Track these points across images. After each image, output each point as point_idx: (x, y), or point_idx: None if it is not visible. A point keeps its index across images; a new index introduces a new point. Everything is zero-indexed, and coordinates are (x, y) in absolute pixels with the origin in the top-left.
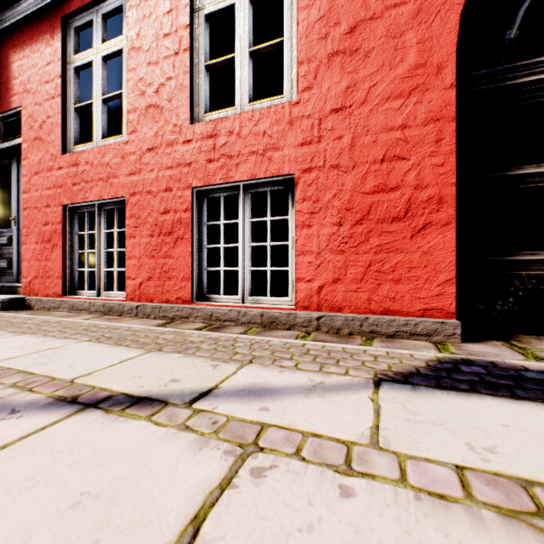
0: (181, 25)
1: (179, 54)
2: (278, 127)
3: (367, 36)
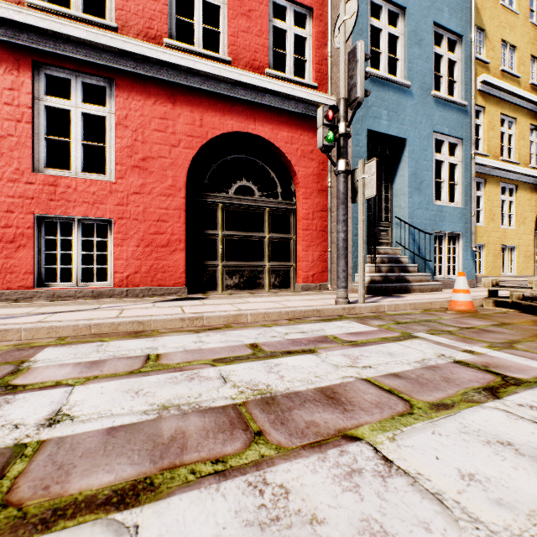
0: (24, 104)
1: (22, 123)
2: (103, 193)
3: (151, 165)
